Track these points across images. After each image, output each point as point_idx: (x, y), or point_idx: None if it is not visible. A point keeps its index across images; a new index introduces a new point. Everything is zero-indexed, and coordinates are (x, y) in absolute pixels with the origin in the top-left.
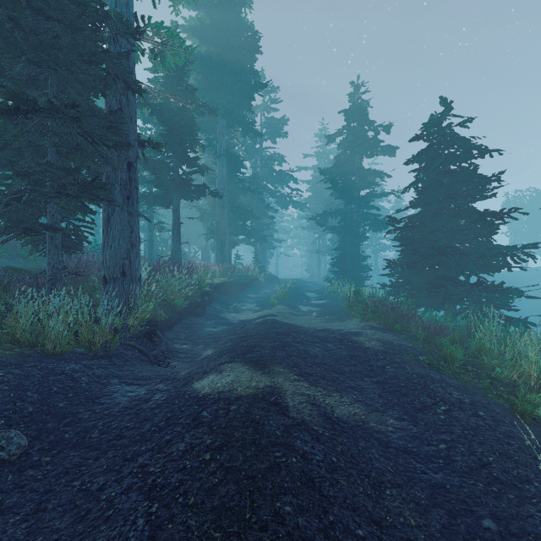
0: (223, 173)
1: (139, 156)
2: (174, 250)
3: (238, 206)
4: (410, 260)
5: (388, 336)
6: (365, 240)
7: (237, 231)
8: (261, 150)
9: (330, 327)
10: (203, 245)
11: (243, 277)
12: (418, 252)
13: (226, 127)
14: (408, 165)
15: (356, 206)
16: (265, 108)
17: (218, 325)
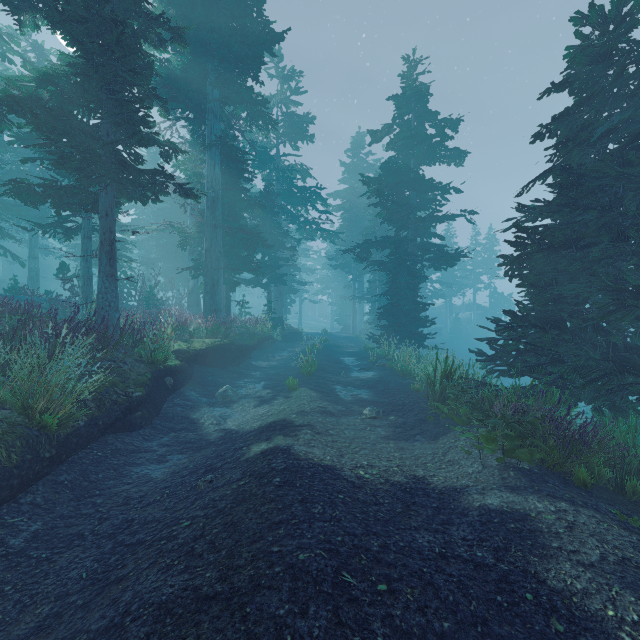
0: (215, 174)
1: (5, 91)
2: (101, 292)
3: (240, 227)
4: (549, 313)
5: (599, 524)
6: (422, 282)
7: (238, 265)
8: (278, 157)
9: (420, 470)
10: (190, 287)
11: (247, 336)
12: (564, 298)
13: (219, 102)
14: (540, 138)
15: (411, 233)
16: (282, 101)
17: (172, 452)
